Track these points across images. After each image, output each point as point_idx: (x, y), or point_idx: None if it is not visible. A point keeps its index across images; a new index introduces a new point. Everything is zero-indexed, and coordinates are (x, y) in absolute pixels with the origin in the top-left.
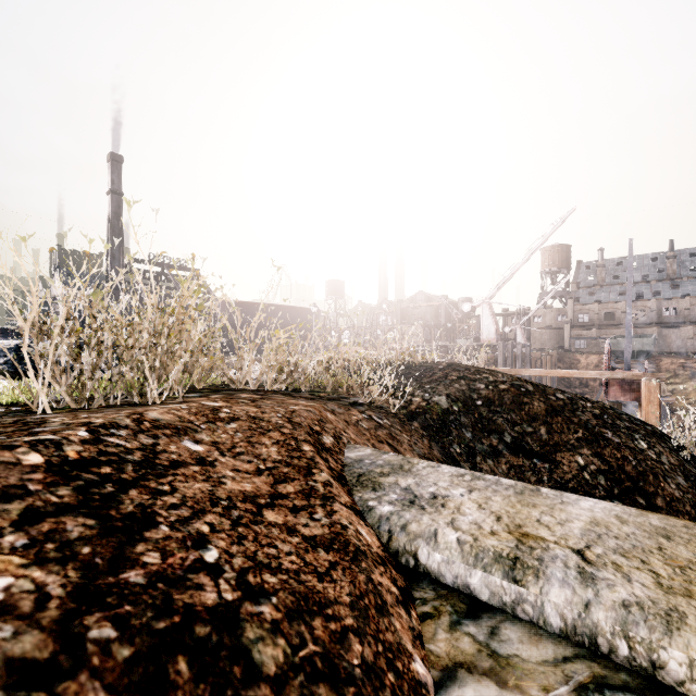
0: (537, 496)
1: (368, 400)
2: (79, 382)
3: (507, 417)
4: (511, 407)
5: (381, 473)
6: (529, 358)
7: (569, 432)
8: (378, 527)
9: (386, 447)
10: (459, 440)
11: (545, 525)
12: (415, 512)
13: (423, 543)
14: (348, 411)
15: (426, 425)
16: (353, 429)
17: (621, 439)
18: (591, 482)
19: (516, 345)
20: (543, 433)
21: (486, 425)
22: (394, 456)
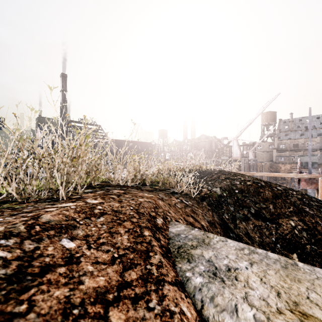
0: (298, 271)
1: (180, 191)
2: (25, 185)
3: (251, 199)
4: (254, 194)
5: (191, 246)
6: (256, 166)
7: (285, 207)
8: (194, 296)
9: (191, 218)
10: (227, 212)
11: (315, 303)
12: (218, 285)
13: (227, 316)
14: (170, 198)
15: (210, 203)
16: (173, 208)
17: (314, 212)
18: (298, 235)
19: (249, 160)
20: (271, 208)
21: (241, 203)
22: (198, 231)
